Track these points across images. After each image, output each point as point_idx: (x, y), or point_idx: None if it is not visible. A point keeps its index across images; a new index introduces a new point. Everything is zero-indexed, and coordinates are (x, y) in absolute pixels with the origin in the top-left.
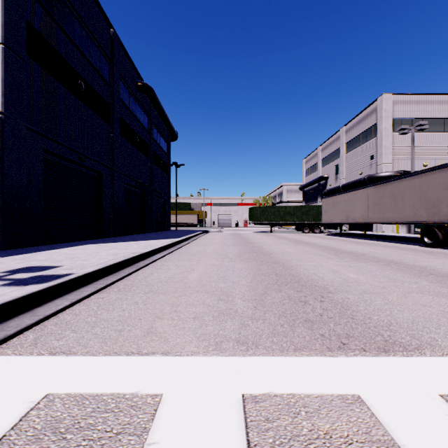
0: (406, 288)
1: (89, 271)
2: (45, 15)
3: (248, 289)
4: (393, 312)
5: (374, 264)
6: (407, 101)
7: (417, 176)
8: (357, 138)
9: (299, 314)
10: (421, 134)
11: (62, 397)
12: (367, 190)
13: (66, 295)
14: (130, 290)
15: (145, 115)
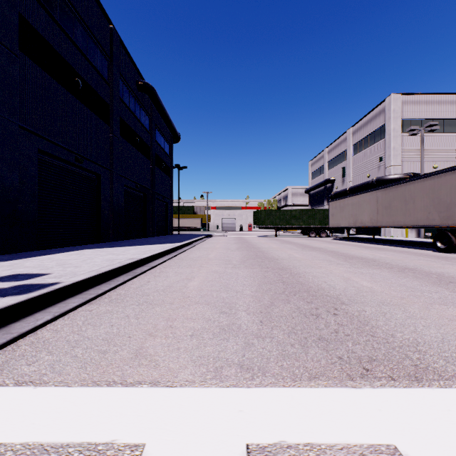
0: (427, 299)
1: (78, 280)
2: (40, 9)
3: (253, 300)
4: (417, 328)
5: (387, 270)
6: (417, 101)
7: (429, 178)
8: (364, 140)
9: (311, 331)
10: (431, 135)
11: (16, 450)
12: (376, 193)
13: (50, 307)
14: (123, 300)
15: (147, 115)
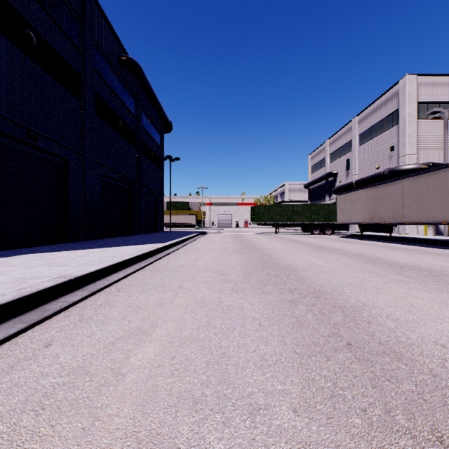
0: None
1: None
2: None
3: None
4: None
5: None
6: (434, 83)
7: None
8: (373, 129)
9: None
10: None
11: None
12: (402, 183)
13: None
14: None
15: (132, 97)
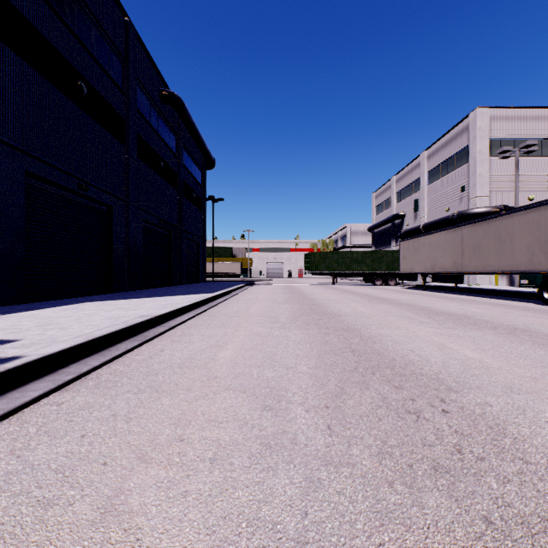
0: None
1: (52, 352)
2: None
3: (313, 382)
4: None
5: (491, 332)
6: (508, 116)
7: (533, 210)
8: (442, 165)
9: (416, 448)
10: (526, 159)
11: None
12: (462, 230)
13: None
14: (116, 384)
15: (173, 134)
